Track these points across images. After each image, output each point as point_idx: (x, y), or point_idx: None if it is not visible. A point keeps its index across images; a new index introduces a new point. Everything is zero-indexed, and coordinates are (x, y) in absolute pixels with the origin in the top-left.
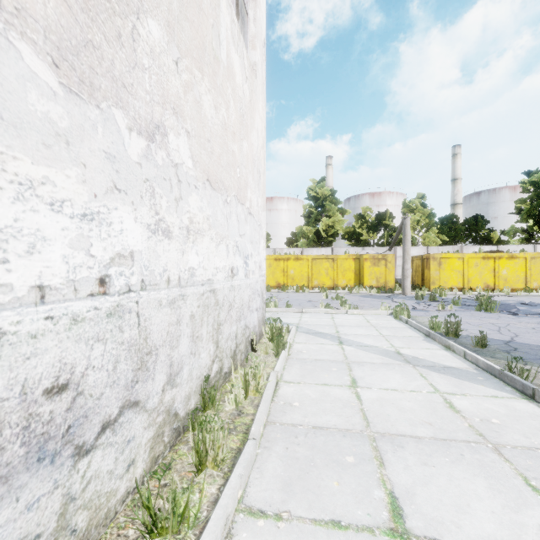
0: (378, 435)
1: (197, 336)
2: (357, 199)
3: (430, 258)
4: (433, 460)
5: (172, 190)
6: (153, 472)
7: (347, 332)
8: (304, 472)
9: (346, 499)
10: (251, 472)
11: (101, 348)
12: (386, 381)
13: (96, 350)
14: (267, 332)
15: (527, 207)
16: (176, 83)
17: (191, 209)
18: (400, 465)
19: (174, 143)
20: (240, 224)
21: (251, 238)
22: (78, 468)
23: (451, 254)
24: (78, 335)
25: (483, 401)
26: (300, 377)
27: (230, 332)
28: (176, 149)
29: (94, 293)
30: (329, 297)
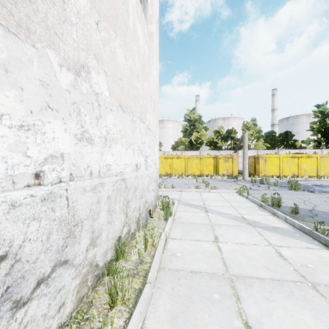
0: (234, 277)
1: (112, 210)
2: (214, 121)
3: (259, 157)
4: (272, 296)
5: (94, 111)
6: (75, 318)
7: (210, 204)
8: (185, 306)
9: (215, 328)
10: (148, 308)
11: (36, 224)
12: (236, 238)
13: (32, 227)
14: (160, 205)
15: (317, 126)
16: (97, 38)
17: (108, 125)
18: (251, 300)
19: (95, 78)
20: (142, 135)
21: (149, 144)
22: (16, 317)
23: (272, 155)
24: (15, 217)
25: (300, 251)
26: (181, 235)
27: (135, 206)
28: (97, 83)
29: (30, 184)
30: (198, 181)
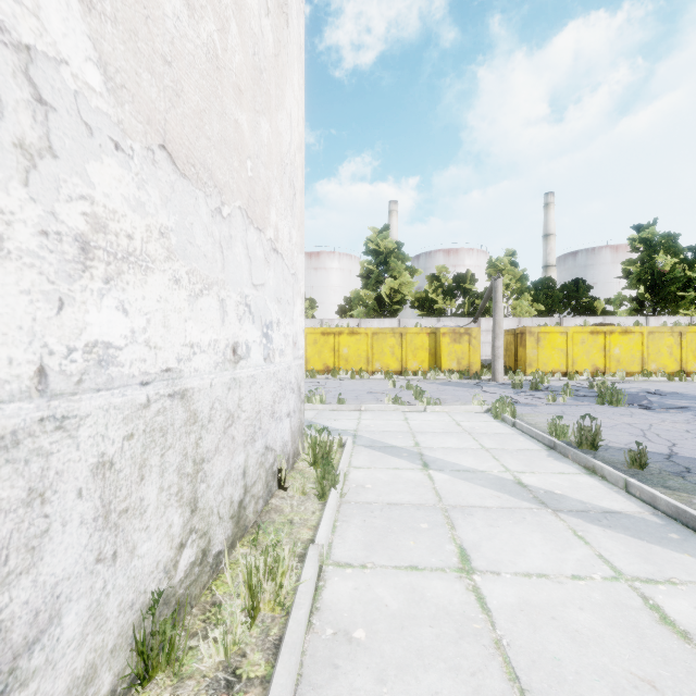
0: None
1: (125, 508)
2: (428, 257)
3: (526, 333)
4: None
5: (1, 112)
6: None
7: (431, 443)
8: None
9: None
10: None
11: None
12: (520, 553)
13: None
14: (307, 451)
15: (637, 269)
16: None
17: (101, 196)
18: None
19: None
20: (255, 264)
21: (277, 293)
22: None
23: (552, 327)
24: None
25: None
26: (365, 550)
27: (230, 468)
28: (26, 5)
29: None
30: (397, 385)
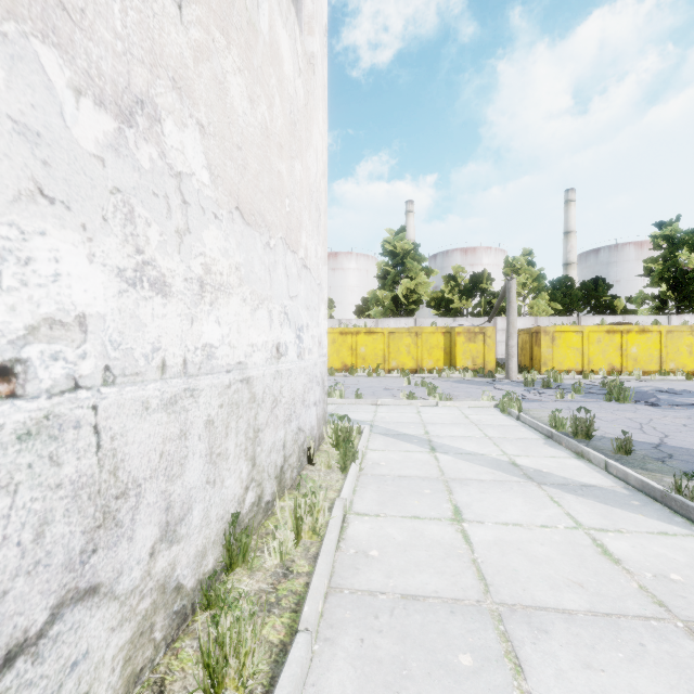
0: (505, 610)
1: (219, 453)
2: (445, 256)
3: (541, 332)
4: (599, 657)
5: (171, 215)
6: None
7: (440, 432)
8: (391, 690)
9: None
10: None
11: (3, 502)
12: (503, 511)
13: None
14: (330, 436)
15: (659, 267)
16: (179, 40)
17: (208, 251)
18: (548, 669)
19: (174, 137)
20: (291, 280)
21: (306, 302)
22: None
23: (568, 327)
24: None
25: (648, 541)
26: (379, 506)
27: (275, 439)
28: (179, 149)
29: None
30: (412, 383)
